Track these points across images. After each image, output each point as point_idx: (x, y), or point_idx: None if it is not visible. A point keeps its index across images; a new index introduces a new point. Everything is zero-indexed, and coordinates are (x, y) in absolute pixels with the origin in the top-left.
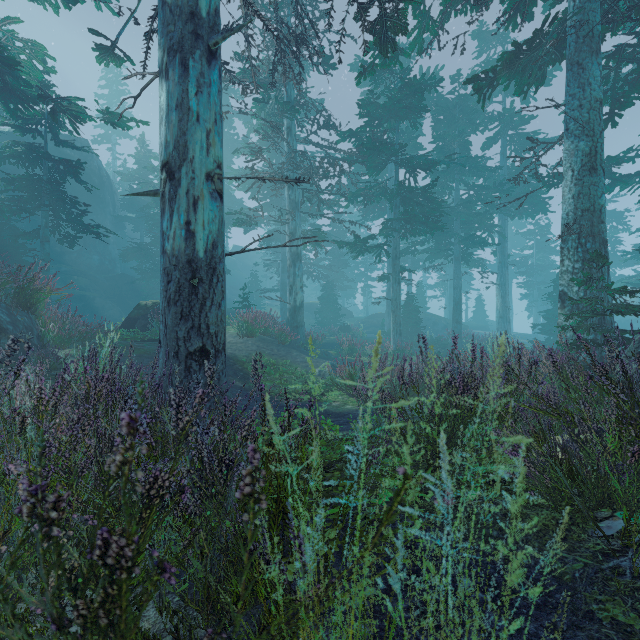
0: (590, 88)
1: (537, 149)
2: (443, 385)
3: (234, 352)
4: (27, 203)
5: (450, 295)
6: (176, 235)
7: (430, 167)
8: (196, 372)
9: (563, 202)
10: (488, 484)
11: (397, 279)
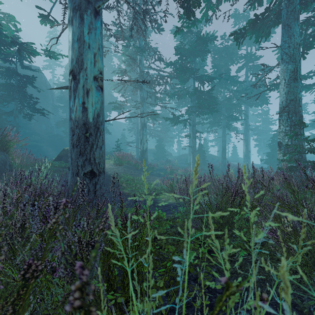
0: (294, 37)
1: (263, 72)
2: (224, 191)
3: (112, 173)
4: (7, 97)
5: (220, 145)
6: (77, 109)
7: (211, 80)
8: (88, 184)
9: (280, 96)
10: (250, 247)
11: (194, 136)
